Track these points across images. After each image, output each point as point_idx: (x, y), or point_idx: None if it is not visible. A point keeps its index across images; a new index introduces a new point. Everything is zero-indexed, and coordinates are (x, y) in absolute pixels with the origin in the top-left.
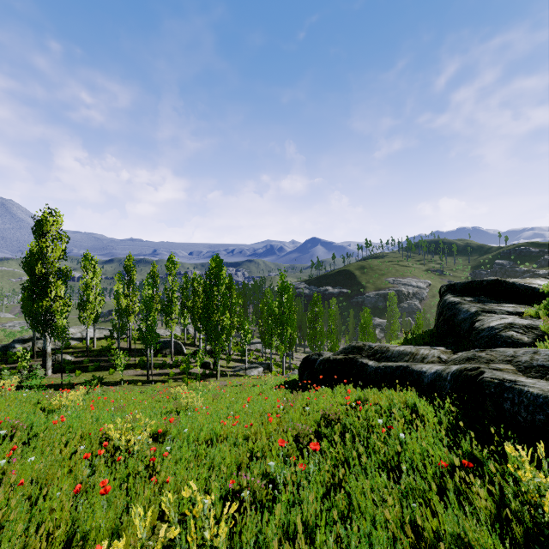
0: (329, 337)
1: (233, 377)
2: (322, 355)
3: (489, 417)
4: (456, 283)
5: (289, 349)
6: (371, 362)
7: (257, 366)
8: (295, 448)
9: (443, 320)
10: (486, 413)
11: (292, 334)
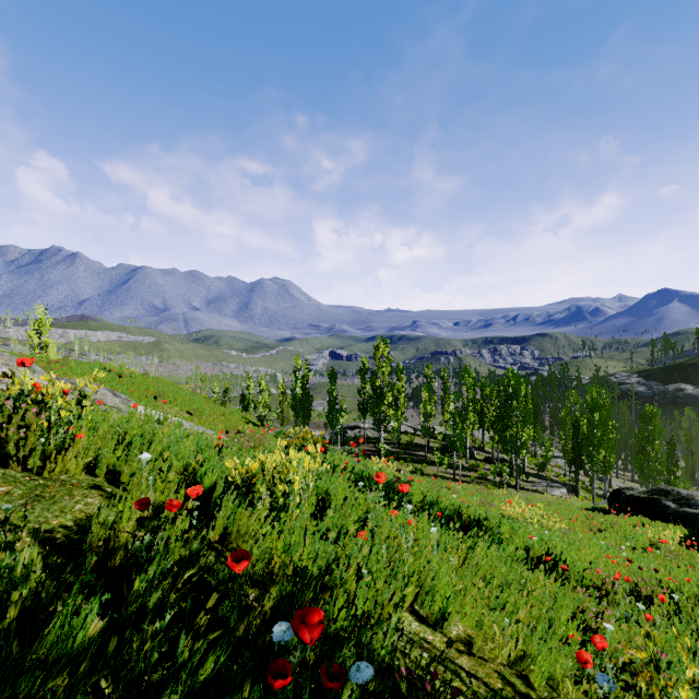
0: (669, 468)
1: (532, 492)
2: (633, 490)
3: (695, 536)
4: None
5: (603, 474)
6: (673, 505)
7: (559, 486)
8: (589, 529)
9: None
10: (695, 534)
11: (607, 456)
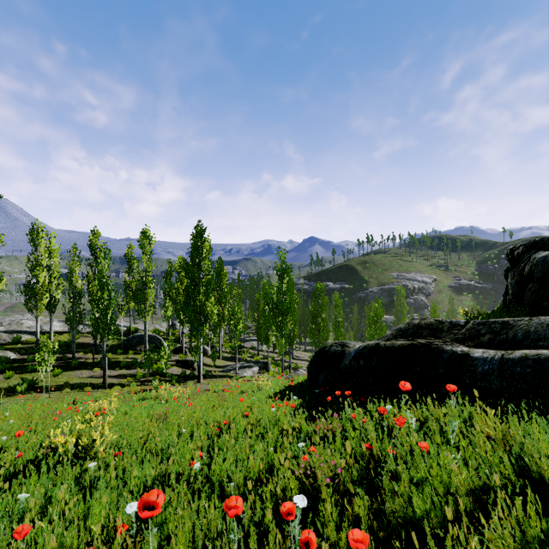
0: (336, 331)
1: (221, 378)
2: (348, 346)
3: None
4: (546, 238)
5: (289, 345)
6: (478, 351)
7: (252, 365)
8: None
9: (543, 288)
10: None
11: (292, 327)
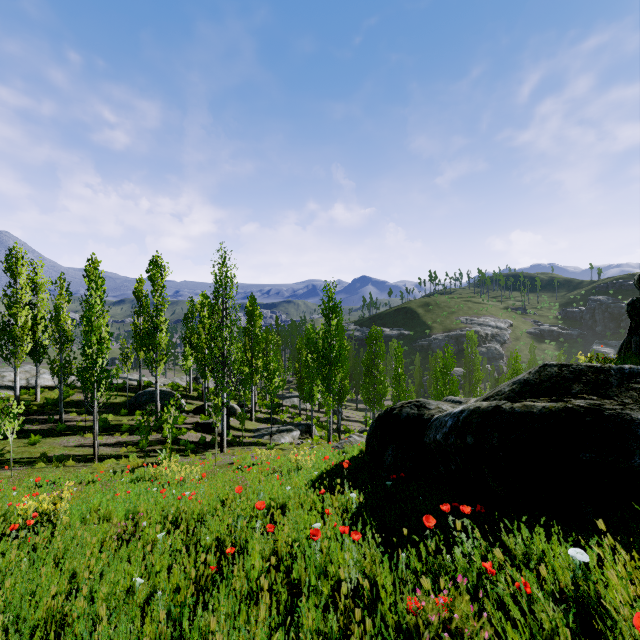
0: (396, 386)
1: (251, 446)
2: (427, 407)
3: None
4: None
5: (338, 404)
6: None
7: (291, 429)
8: None
9: None
10: None
11: (342, 381)
